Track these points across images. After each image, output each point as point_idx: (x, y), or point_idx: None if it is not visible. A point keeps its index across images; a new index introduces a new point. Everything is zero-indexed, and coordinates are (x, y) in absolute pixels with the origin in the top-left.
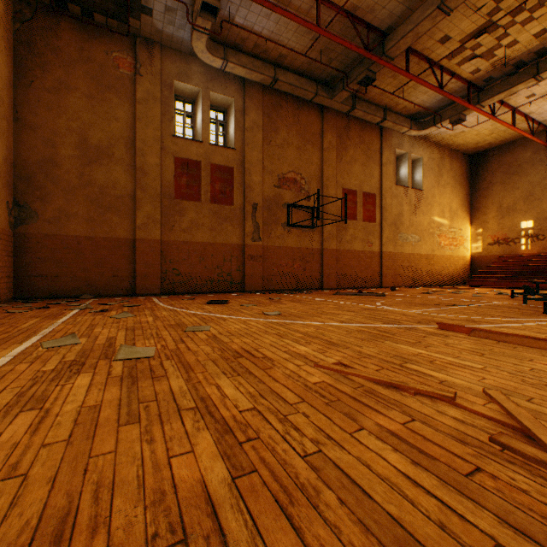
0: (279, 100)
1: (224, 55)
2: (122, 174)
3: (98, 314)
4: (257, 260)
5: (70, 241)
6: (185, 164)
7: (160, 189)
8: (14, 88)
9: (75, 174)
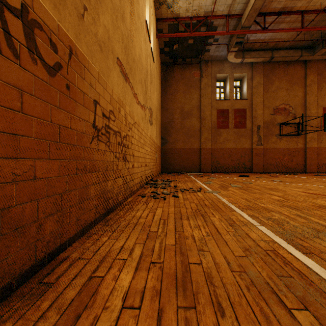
0: (274, 65)
1: (242, 56)
2: (195, 121)
3: (201, 177)
4: (259, 156)
5: (177, 150)
6: (221, 112)
7: (210, 125)
8: (161, 97)
9: (179, 124)
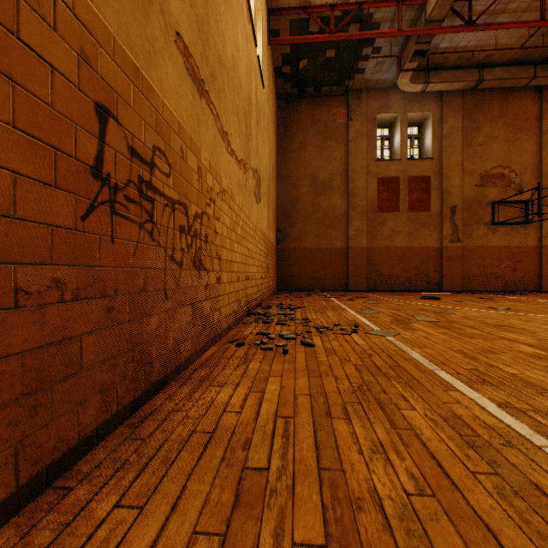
0: (481, 96)
1: (424, 79)
2: (338, 199)
3: (351, 301)
4: (455, 261)
5: (306, 252)
6: (385, 182)
7: (365, 206)
8: (276, 156)
9: (309, 205)
